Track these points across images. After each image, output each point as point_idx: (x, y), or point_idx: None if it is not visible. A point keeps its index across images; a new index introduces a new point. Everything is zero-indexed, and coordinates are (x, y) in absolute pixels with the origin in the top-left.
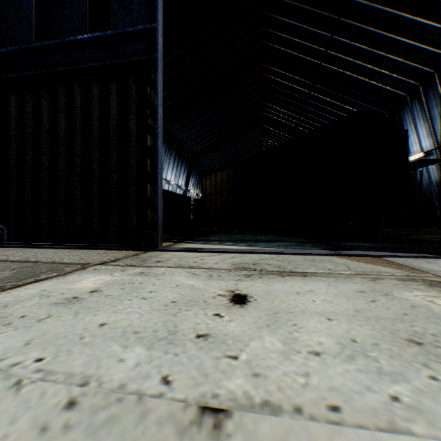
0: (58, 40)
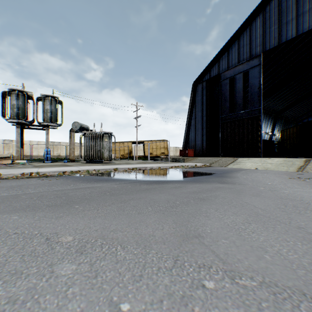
0: (235, 112)
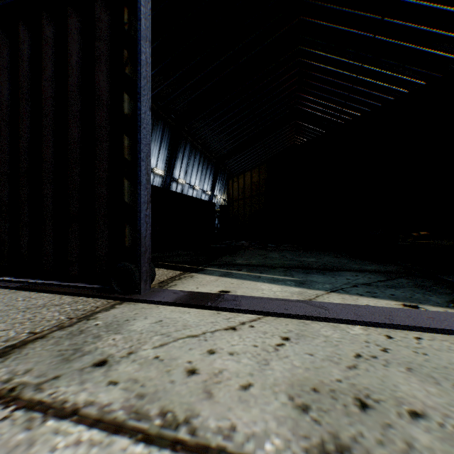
0: None
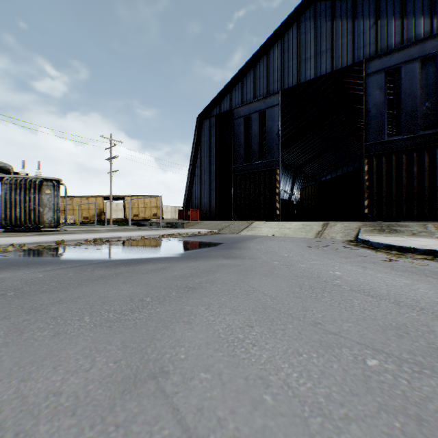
0: (250, 162)
